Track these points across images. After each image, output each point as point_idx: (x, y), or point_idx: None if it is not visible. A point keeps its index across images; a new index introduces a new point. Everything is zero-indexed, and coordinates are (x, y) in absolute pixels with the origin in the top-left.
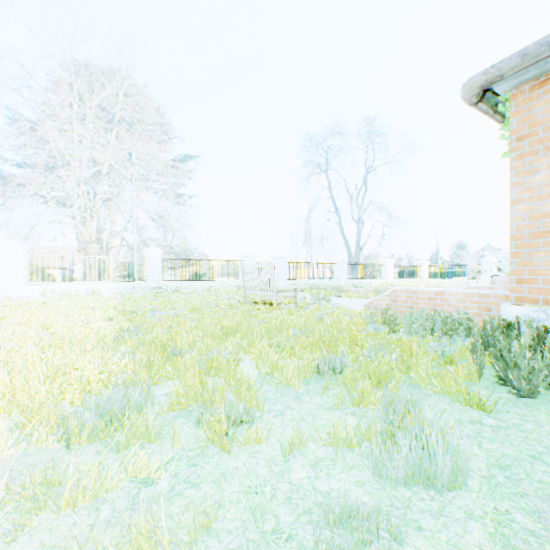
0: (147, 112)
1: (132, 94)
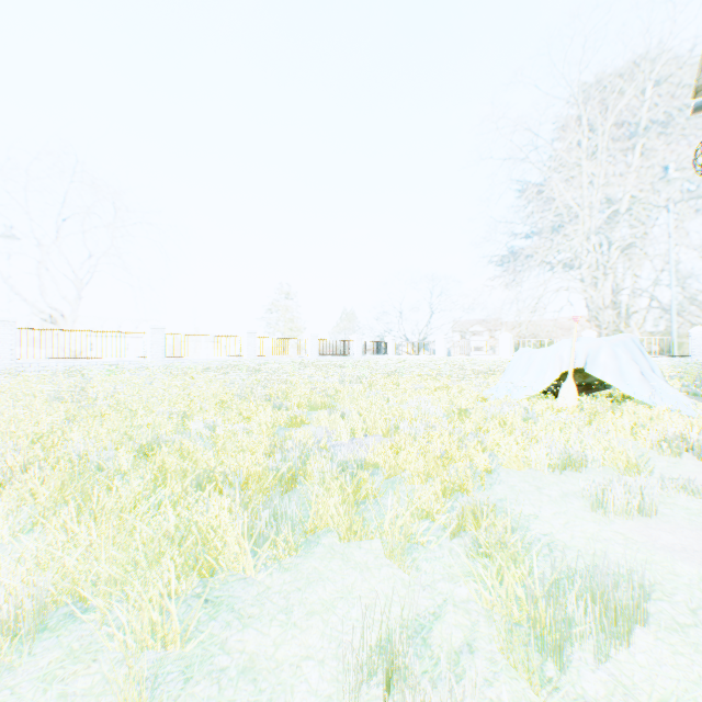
0: (693, 135)
1: (670, 125)
